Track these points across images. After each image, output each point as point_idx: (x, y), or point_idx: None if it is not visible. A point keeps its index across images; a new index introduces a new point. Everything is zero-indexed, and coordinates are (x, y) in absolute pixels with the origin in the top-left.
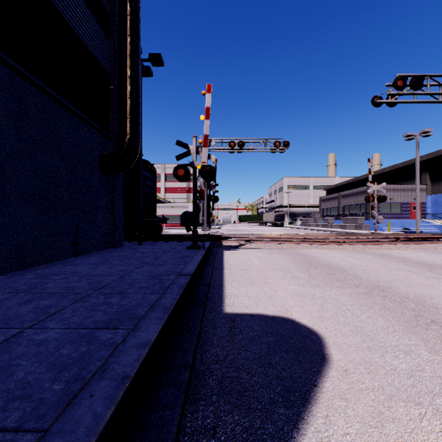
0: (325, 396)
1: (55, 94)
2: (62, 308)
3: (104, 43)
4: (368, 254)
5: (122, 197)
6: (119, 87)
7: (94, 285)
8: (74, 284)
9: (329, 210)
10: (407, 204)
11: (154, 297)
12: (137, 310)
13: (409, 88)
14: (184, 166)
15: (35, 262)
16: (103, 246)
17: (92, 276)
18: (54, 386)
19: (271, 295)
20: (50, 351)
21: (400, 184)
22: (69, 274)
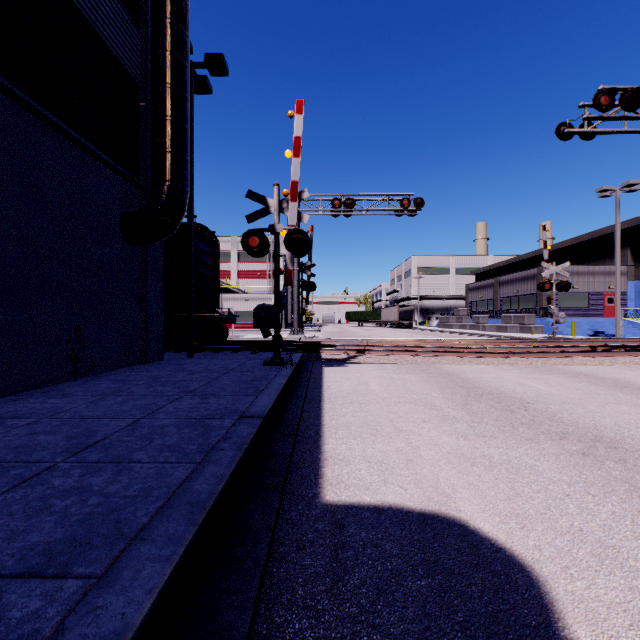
0: None
1: (33, 103)
2: None
3: (130, 33)
4: (555, 373)
5: (161, 281)
6: (153, 102)
7: (76, 441)
8: (40, 439)
9: (479, 304)
10: (599, 294)
11: (181, 472)
12: (133, 510)
13: (619, 109)
14: (260, 231)
15: None
16: (127, 361)
17: (83, 420)
18: None
19: (410, 457)
20: None
21: (587, 265)
22: (44, 415)
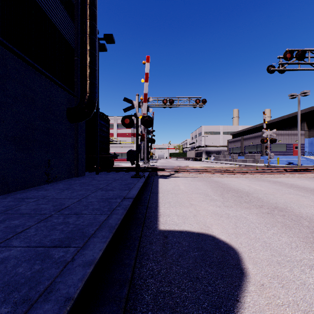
0: (248, 312)
1: (31, 61)
2: (28, 227)
3: (70, 25)
4: (265, 181)
5: (84, 139)
6: (81, 57)
7: (57, 207)
8: (42, 206)
9: (234, 149)
10: (291, 144)
11: (103, 217)
12: (88, 229)
13: (295, 59)
14: (129, 116)
15: (15, 188)
16: (69, 176)
17: (57, 199)
18: (2, 309)
19: (195, 214)
20: (7, 269)
21: (285, 130)
22: (40, 198)
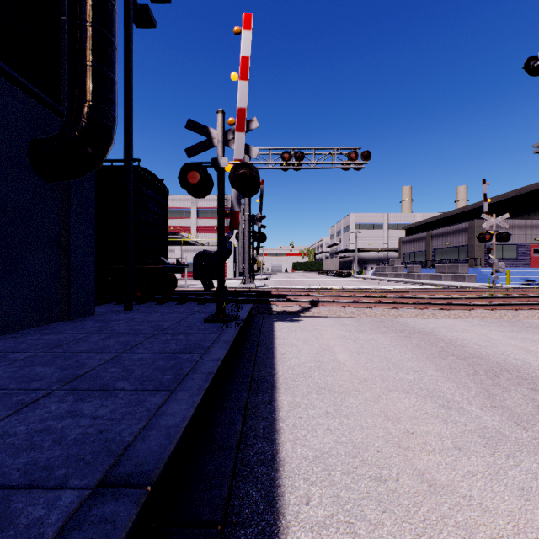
0: None
1: None
2: None
3: None
4: None
5: (91, 226)
6: (69, 4)
7: None
8: None
9: (412, 255)
10: (526, 246)
11: None
12: None
13: None
14: (200, 165)
15: None
16: (40, 319)
17: None
18: None
19: None
20: None
21: (515, 219)
22: None
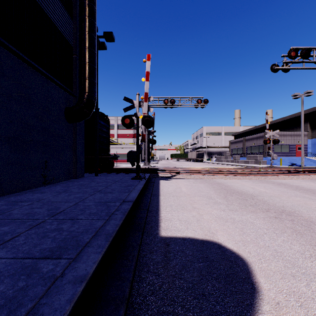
0: None
1: (27, 58)
2: (17, 234)
3: (69, 23)
4: (269, 183)
5: (83, 140)
6: (80, 55)
7: (52, 211)
8: (36, 210)
9: (236, 150)
10: (294, 145)
11: (100, 223)
12: (82, 237)
13: (300, 58)
14: (130, 116)
15: (10, 190)
16: (67, 177)
17: (52, 203)
18: None
19: (199, 219)
20: None
21: (288, 131)
22: (35, 201)
